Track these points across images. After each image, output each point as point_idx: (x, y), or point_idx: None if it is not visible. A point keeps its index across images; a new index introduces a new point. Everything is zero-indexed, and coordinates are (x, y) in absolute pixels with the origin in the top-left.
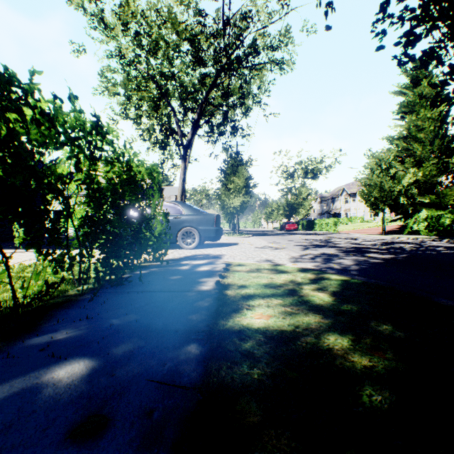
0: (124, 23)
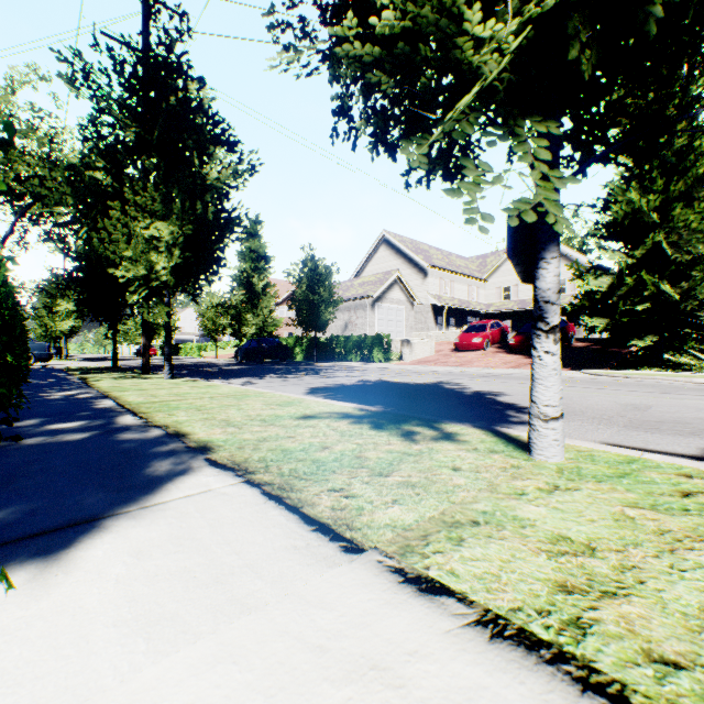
0: None
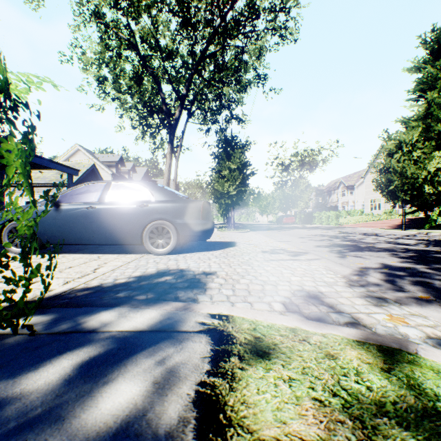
0: None
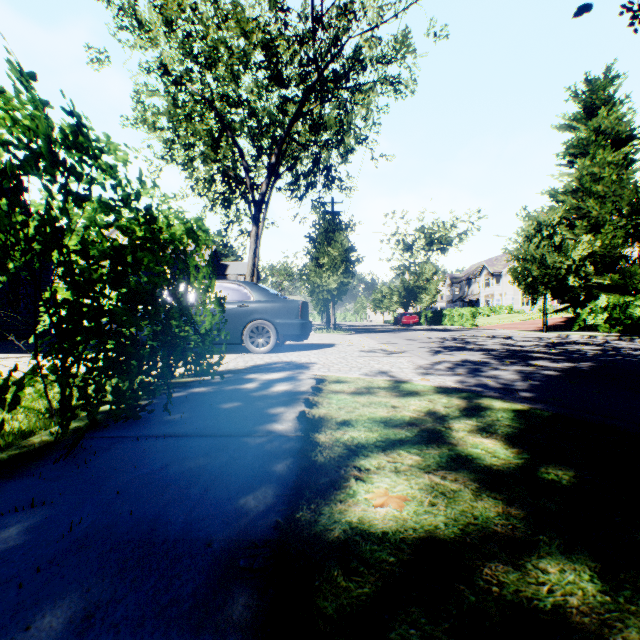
0: (167, 21)
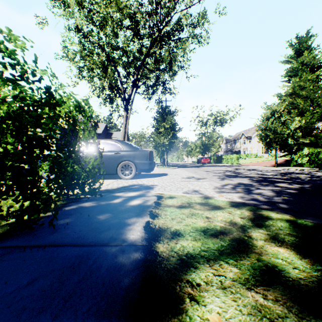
0: (79, 3)
